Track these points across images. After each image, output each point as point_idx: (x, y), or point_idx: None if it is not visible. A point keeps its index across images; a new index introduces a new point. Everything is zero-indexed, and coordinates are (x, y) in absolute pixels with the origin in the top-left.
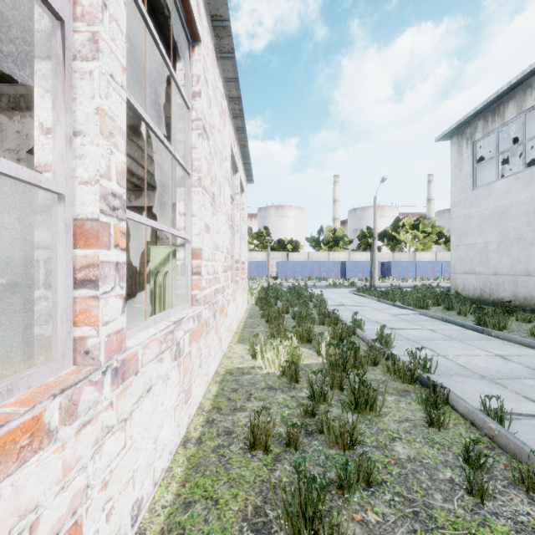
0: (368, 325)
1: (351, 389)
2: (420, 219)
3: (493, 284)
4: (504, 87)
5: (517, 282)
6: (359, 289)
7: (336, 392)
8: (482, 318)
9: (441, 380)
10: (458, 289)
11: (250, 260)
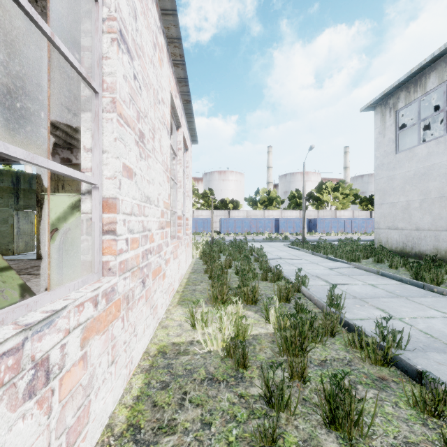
0: (309, 280)
1: (325, 395)
2: (340, 183)
3: (415, 238)
4: (427, 59)
5: (439, 236)
6: (292, 243)
7: (296, 384)
8: (419, 273)
9: (420, 361)
10: (381, 243)
11: (196, 217)
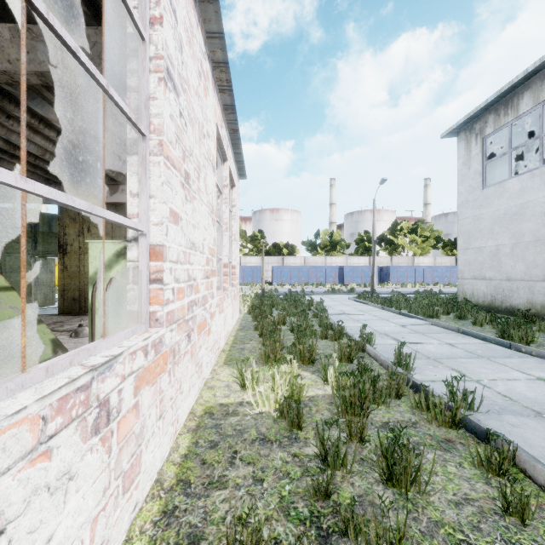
0: (377, 339)
1: (382, 451)
2: (419, 223)
3: (506, 290)
4: (519, 76)
5: (534, 288)
6: (359, 296)
7: (355, 445)
8: (506, 330)
9: (492, 423)
10: (466, 296)
11: (244, 265)
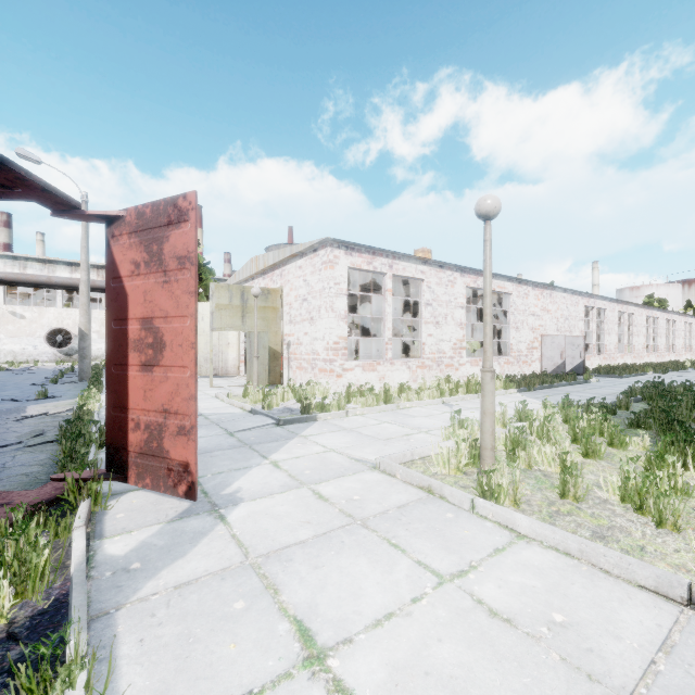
0: None
1: None
2: None
3: None
4: None
5: None
6: None
7: None
8: None
9: None
10: None
11: None
